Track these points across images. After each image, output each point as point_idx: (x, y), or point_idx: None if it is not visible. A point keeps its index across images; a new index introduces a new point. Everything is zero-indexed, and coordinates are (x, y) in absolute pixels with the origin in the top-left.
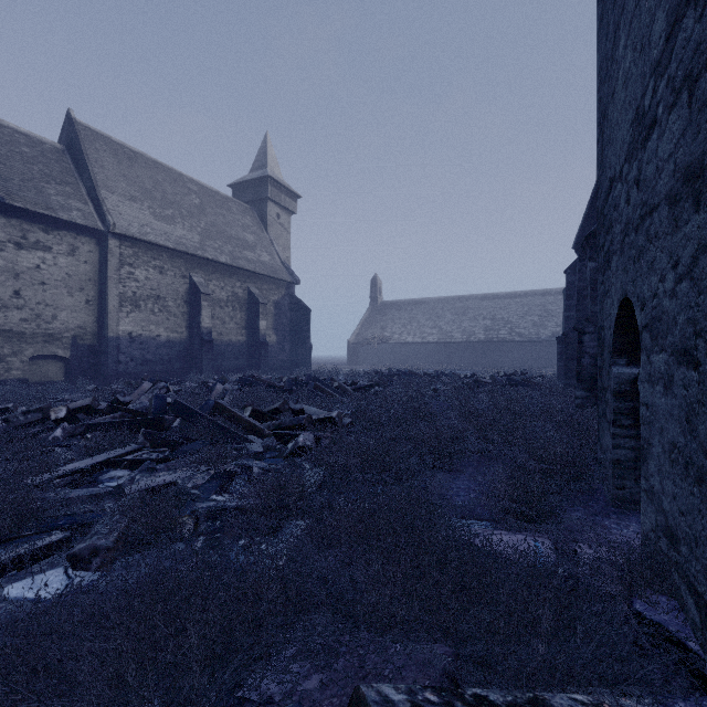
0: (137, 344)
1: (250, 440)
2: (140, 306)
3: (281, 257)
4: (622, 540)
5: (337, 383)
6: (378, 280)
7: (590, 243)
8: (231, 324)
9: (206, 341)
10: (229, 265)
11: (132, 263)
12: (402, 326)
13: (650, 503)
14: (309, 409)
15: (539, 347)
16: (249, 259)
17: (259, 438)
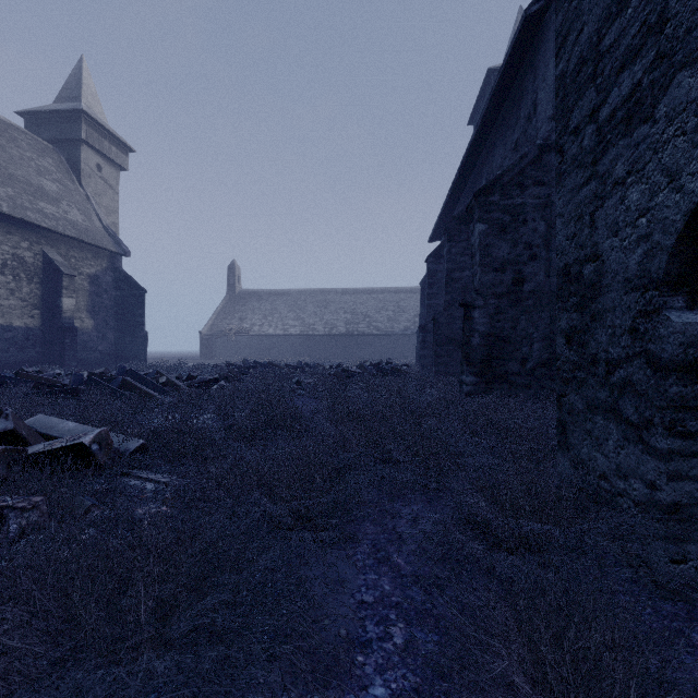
0: None
1: None
2: None
3: (102, 220)
4: None
5: (165, 378)
6: (236, 266)
7: (480, 201)
8: (11, 299)
9: None
10: (6, 215)
11: None
12: (263, 317)
13: None
14: (60, 425)
15: (394, 340)
16: (45, 212)
17: None
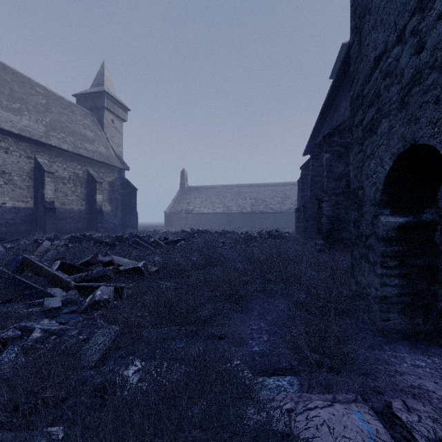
0: None
1: (50, 294)
2: None
3: (114, 151)
4: (417, 383)
5: (153, 239)
6: (185, 172)
7: (326, 141)
8: (72, 196)
9: (49, 209)
10: (70, 152)
11: None
12: (201, 202)
13: None
14: (121, 260)
15: (282, 216)
16: (88, 149)
17: (64, 290)
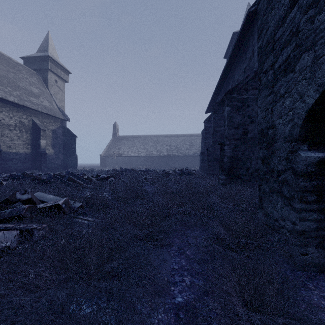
0: None
1: None
2: None
3: (57, 105)
4: None
5: (86, 176)
6: (117, 124)
7: (227, 97)
8: (18, 141)
9: None
10: (16, 103)
11: None
12: (129, 148)
13: None
14: (47, 196)
15: (189, 158)
16: (33, 102)
17: None
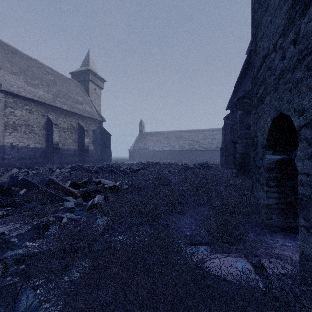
0: (15, 149)
1: (67, 200)
2: (18, 129)
3: (96, 109)
4: (281, 252)
5: (122, 168)
6: (142, 122)
7: (239, 102)
8: (70, 140)
9: (55, 148)
10: (68, 111)
11: (12, 106)
12: (153, 143)
13: (311, 235)
14: (105, 181)
15: (211, 152)
16: (79, 108)
17: (73, 198)
